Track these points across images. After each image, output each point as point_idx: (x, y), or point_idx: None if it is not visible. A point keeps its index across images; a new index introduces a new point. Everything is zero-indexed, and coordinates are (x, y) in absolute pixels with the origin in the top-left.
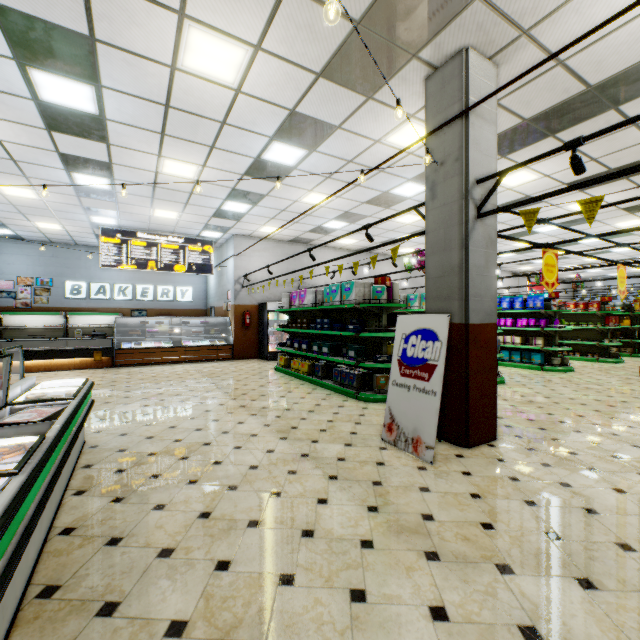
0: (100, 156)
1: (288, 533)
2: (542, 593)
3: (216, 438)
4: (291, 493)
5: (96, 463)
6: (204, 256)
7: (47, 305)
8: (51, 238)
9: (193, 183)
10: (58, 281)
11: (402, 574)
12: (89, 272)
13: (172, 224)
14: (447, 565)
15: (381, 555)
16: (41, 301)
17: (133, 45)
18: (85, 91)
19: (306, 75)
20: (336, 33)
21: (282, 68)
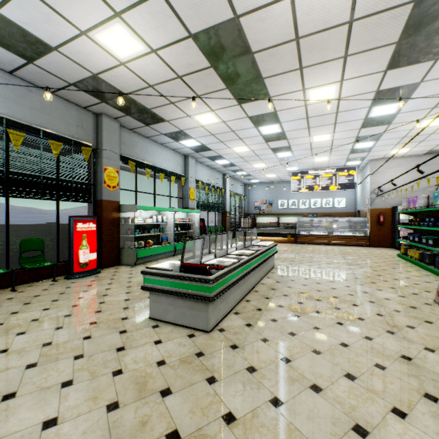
0: (285, 145)
1: (329, 305)
2: (438, 360)
3: (324, 276)
4: (342, 299)
5: (275, 272)
6: (348, 178)
7: (271, 212)
8: (272, 180)
9: (330, 141)
10: (275, 200)
11: (366, 328)
12: (287, 195)
13: (326, 163)
14: (394, 336)
15: (363, 322)
16: (268, 210)
17: (289, 106)
18: (276, 126)
19: (376, 75)
20: (385, 53)
21: (359, 80)
